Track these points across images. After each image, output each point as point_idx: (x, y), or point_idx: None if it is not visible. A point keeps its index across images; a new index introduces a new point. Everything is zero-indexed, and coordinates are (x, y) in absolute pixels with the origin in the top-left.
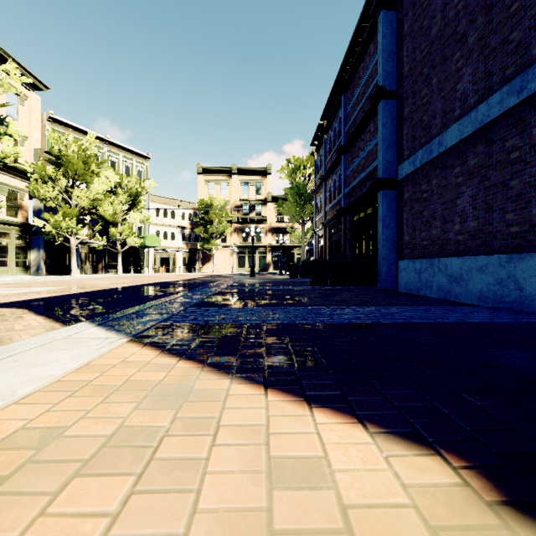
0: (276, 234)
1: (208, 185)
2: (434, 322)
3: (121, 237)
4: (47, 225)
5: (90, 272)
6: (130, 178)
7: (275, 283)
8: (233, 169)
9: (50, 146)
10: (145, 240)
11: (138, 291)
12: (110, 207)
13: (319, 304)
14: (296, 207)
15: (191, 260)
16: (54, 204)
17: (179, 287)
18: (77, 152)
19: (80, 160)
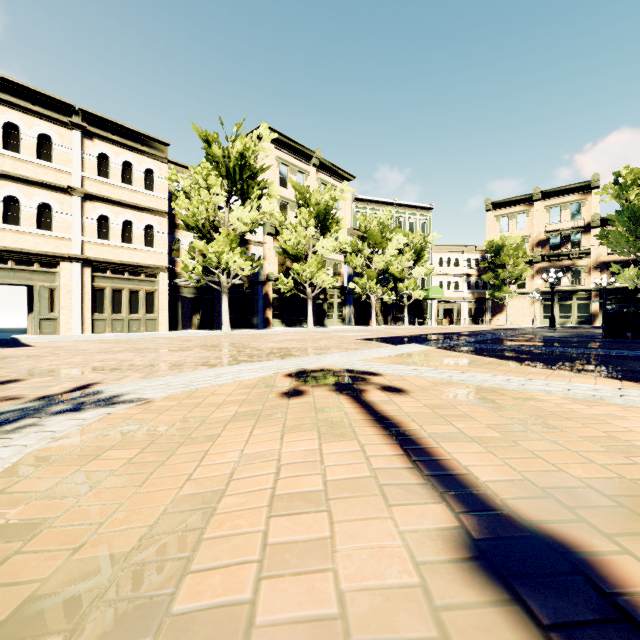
0: (609, 272)
1: (500, 221)
2: (632, 355)
3: (407, 291)
4: (357, 287)
5: (382, 324)
6: (414, 235)
7: (567, 336)
8: (534, 195)
9: (359, 226)
10: (428, 293)
11: (429, 337)
12: (398, 265)
13: (569, 347)
14: (629, 236)
15: (477, 310)
16: (361, 270)
17: (461, 336)
18: (376, 225)
19: (379, 232)
